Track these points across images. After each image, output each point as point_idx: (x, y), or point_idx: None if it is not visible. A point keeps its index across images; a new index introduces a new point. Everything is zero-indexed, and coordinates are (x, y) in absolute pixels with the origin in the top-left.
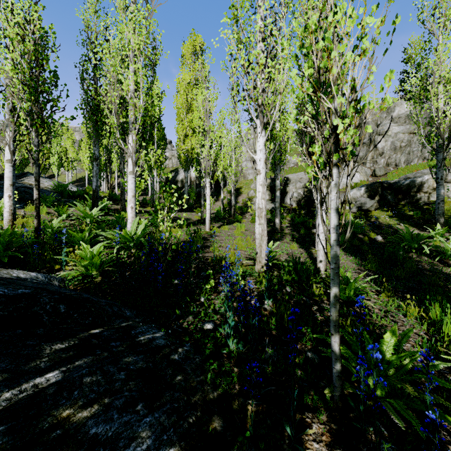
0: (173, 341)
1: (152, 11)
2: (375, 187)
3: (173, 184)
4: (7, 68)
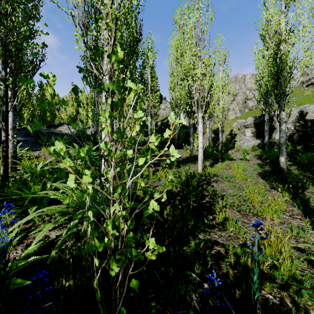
0: None
1: None
2: None
3: (166, 127)
4: None
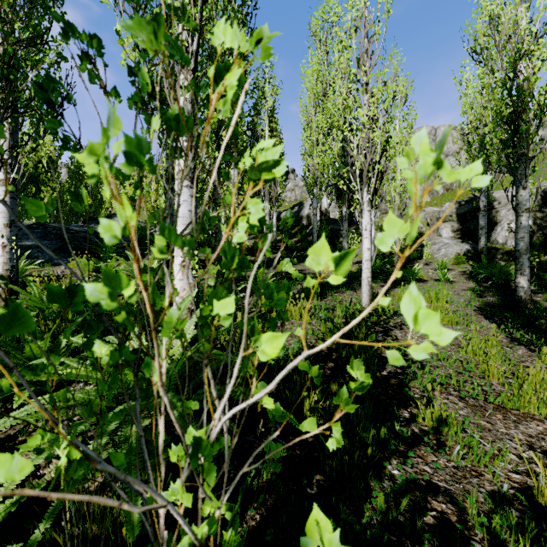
0: None
1: None
2: None
3: (296, 221)
4: None
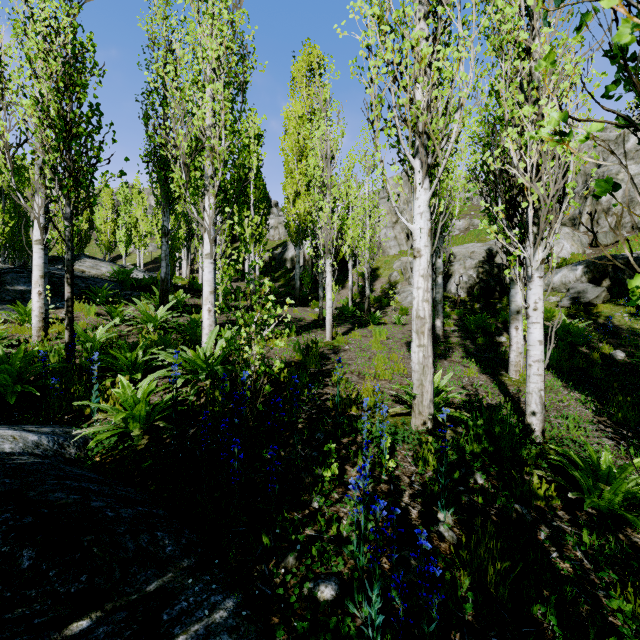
0: (251, 635)
1: (241, 1)
2: (601, 265)
3: (280, 264)
4: (24, 103)
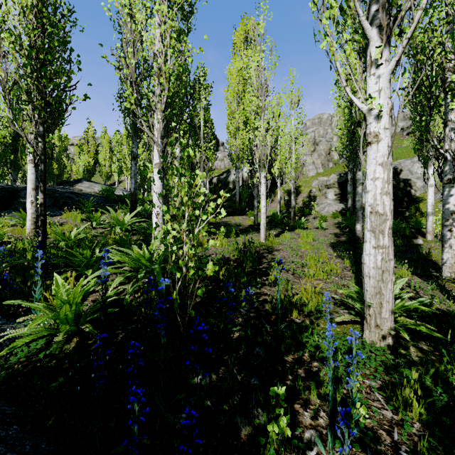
0: None
1: None
2: None
3: (225, 185)
4: (2, 36)
